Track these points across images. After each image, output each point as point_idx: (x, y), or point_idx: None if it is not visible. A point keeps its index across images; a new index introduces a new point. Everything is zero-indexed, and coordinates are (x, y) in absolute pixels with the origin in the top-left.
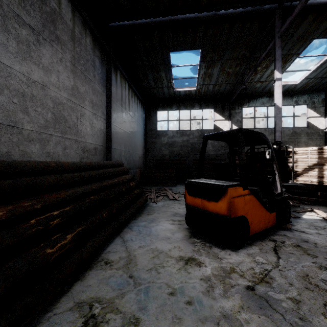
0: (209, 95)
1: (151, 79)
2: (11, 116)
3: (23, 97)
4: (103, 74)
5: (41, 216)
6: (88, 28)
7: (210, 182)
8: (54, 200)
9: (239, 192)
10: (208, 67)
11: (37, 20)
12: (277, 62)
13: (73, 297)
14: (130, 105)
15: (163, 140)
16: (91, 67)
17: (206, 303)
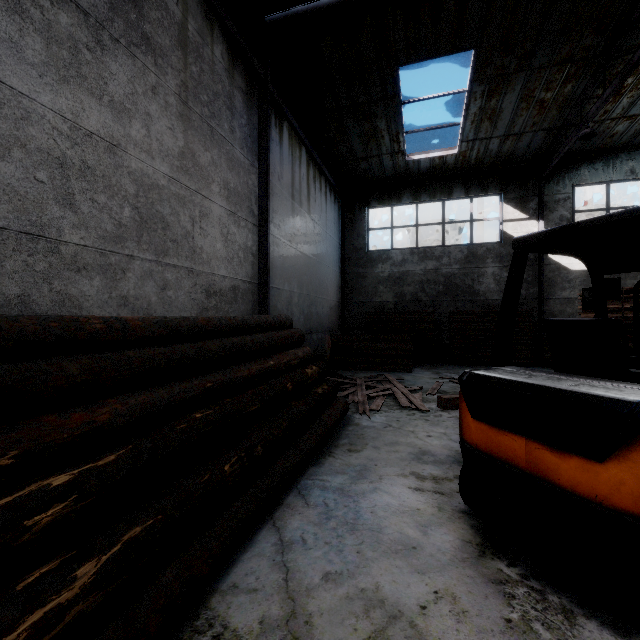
0: (489, 164)
1: (355, 139)
2: (31, 211)
3: (61, 169)
4: (253, 128)
5: (1, 497)
6: (218, 24)
7: (558, 384)
8: (73, 431)
9: None
10: (491, 93)
11: None
12: None
13: None
14: (311, 197)
15: (380, 270)
16: (224, 111)
17: None
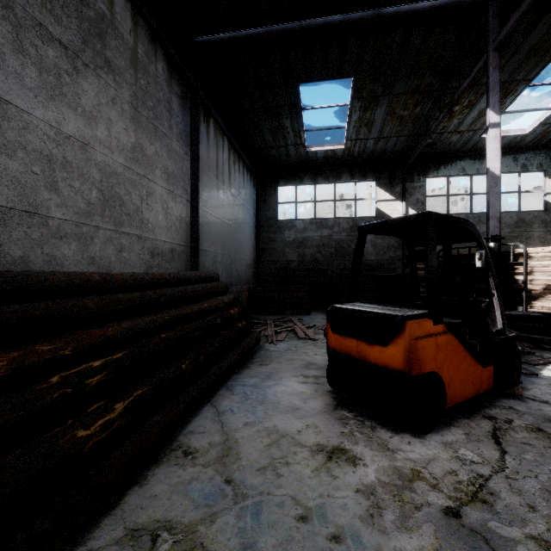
0: (368, 157)
1: (267, 133)
2: (29, 195)
3: (49, 164)
4: (186, 125)
5: (70, 369)
6: (160, 46)
7: (373, 309)
8: (96, 340)
9: (427, 328)
10: (366, 108)
11: (73, 32)
12: (492, 95)
13: (124, 518)
14: (231, 177)
15: (287, 235)
16: (165, 113)
17: (369, 541)
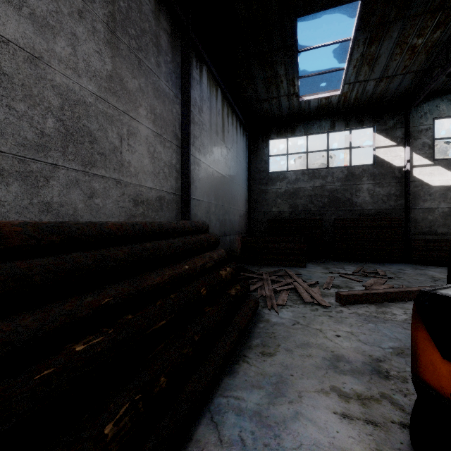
0: (365, 102)
1: (260, 84)
2: None
3: None
4: (177, 66)
5: None
6: None
7: None
8: None
9: None
10: (372, 40)
11: None
12: None
13: None
14: (225, 129)
15: (278, 187)
16: (151, 47)
17: None
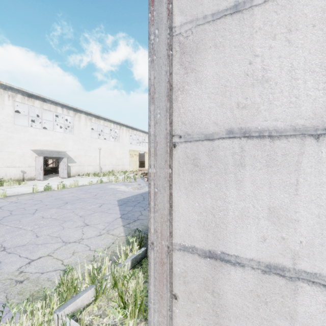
0: None
1: None
2: None
3: None
4: None
5: None
6: None
7: None
8: None
9: None
10: None
11: None
12: None
13: None
14: None
15: None
16: None
17: None
